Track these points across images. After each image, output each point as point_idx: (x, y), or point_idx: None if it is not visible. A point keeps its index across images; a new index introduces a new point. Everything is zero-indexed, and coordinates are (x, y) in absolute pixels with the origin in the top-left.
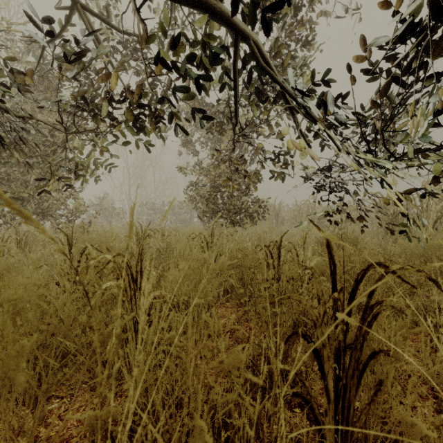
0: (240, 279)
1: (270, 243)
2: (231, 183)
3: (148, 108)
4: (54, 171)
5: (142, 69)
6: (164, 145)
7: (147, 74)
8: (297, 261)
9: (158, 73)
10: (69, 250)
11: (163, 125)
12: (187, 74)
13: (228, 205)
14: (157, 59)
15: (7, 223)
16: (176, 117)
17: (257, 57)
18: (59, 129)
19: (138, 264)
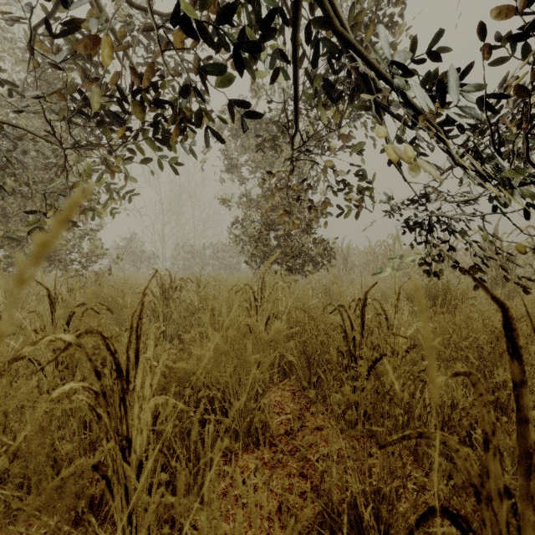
0: (302, 351)
1: (351, 302)
2: (288, 219)
3: (169, 105)
4: (54, 202)
5: (172, 69)
6: (202, 170)
7: (164, 47)
8: (387, 327)
9: (182, 48)
10: (52, 312)
11: (194, 133)
12: (222, 40)
13: (283, 247)
14: (175, 15)
15: (4, 271)
16: (208, 115)
17: (330, 17)
18: (53, 142)
19: (129, 346)
